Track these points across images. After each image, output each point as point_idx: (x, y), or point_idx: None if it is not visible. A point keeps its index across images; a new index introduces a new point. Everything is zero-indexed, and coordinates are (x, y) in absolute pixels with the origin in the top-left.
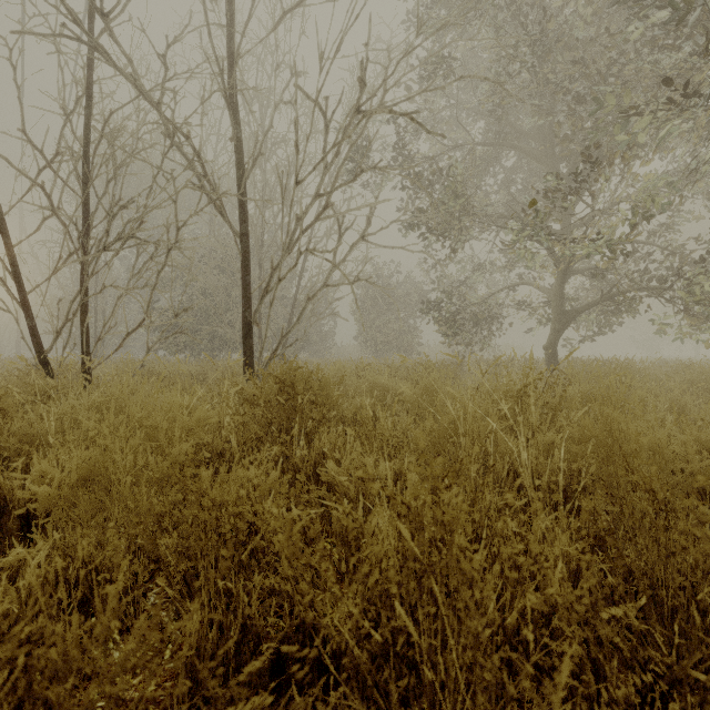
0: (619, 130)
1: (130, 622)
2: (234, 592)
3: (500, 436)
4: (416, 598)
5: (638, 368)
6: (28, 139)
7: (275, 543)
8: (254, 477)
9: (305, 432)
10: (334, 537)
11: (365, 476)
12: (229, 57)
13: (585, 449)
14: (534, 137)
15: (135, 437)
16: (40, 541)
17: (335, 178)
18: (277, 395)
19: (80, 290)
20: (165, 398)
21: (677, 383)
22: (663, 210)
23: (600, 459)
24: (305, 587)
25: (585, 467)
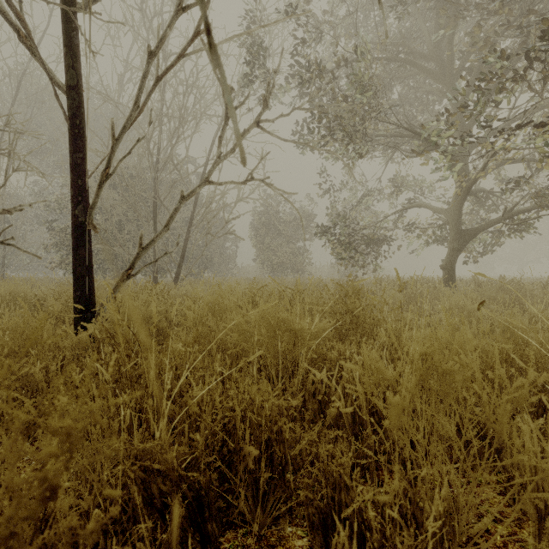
0: None
1: None
2: None
3: None
4: None
5: None
6: None
7: None
8: None
9: None
10: None
11: None
12: None
13: None
14: (430, 56)
15: None
16: None
17: None
18: None
19: None
20: None
21: None
22: None
23: None
24: None
25: None
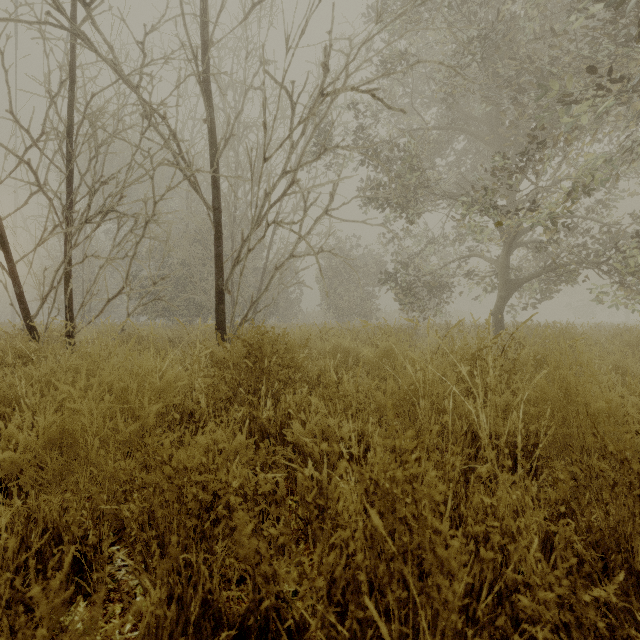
0: (562, 113)
1: (92, 590)
2: (195, 566)
3: (458, 398)
4: (385, 581)
5: (579, 332)
6: (15, 119)
7: (235, 519)
8: (220, 440)
9: (272, 393)
10: (299, 498)
11: (330, 449)
12: (202, 44)
13: (542, 411)
14: (482, 121)
15: (106, 400)
16: (3, 507)
17: (301, 156)
18: (246, 358)
19: (64, 259)
20: (136, 362)
21: (620, 346)
22: (603, 186)
23: (556, 421)
24: (266, 568)
25: (541, 428)
